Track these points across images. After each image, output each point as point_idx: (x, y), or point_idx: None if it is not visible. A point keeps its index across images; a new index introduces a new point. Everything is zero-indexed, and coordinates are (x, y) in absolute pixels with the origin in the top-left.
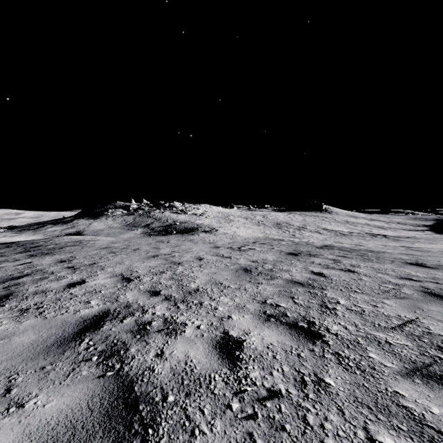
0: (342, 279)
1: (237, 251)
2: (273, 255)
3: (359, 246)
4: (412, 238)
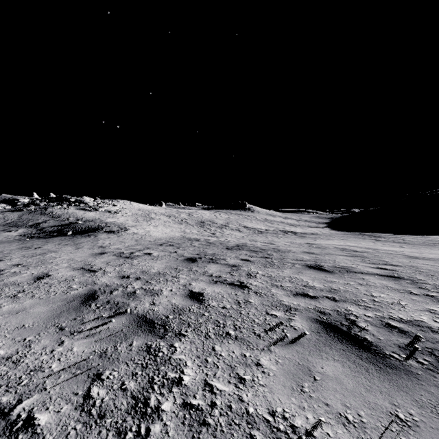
0: (222, 306)
1: (122, 259)
2: (163, 263)
3: (270, 245)
4: (315, 234)
